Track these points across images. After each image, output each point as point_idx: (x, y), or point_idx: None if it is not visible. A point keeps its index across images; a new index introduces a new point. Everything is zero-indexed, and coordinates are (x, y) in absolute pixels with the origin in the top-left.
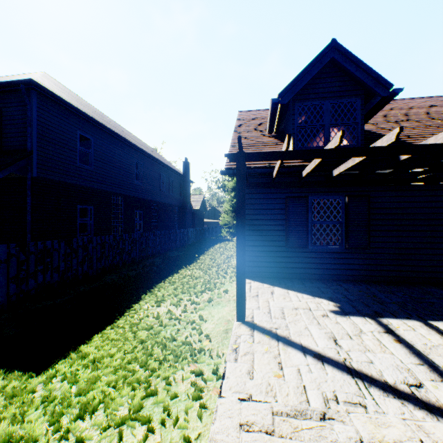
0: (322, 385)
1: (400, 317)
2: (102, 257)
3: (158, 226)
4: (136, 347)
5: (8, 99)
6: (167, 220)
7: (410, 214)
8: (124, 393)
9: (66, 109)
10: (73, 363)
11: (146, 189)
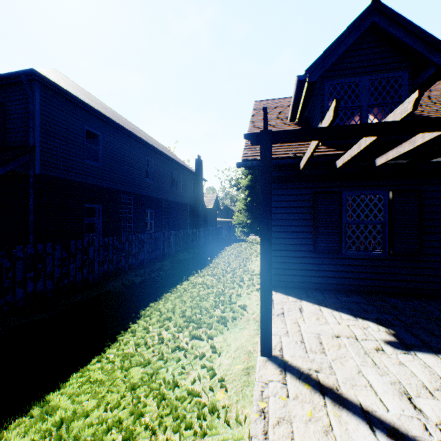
0: None
1: None
2: (105, 260)
3: (169, 226)
4: (124, 396)
5: (11, 92)
6: (179, 219)
7: None
8: None
9: (72, 102)
10: (31, 427)
11: (157, 187)
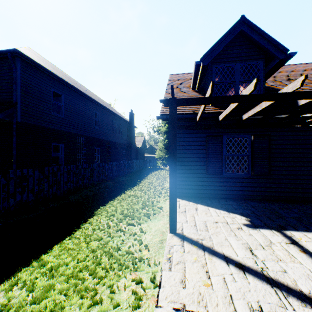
0: (246, 295)
1: (300, 230)
2: (67, 181)
3: (111, 159)
4: (88, 255)
5: None
6: (118, 154)
7: (301, 149)
8: (73, 302)
9: (43, 72)
10: (33, 271)
11: (102, 132)
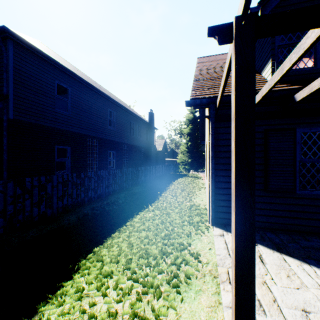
0: None
1: None
2: (63, 195)
3: (128, 164)
4: None
5: None
6: (136, 159)
7: None
8: None
9: (44, 59)
10: None
11: (118, 133)
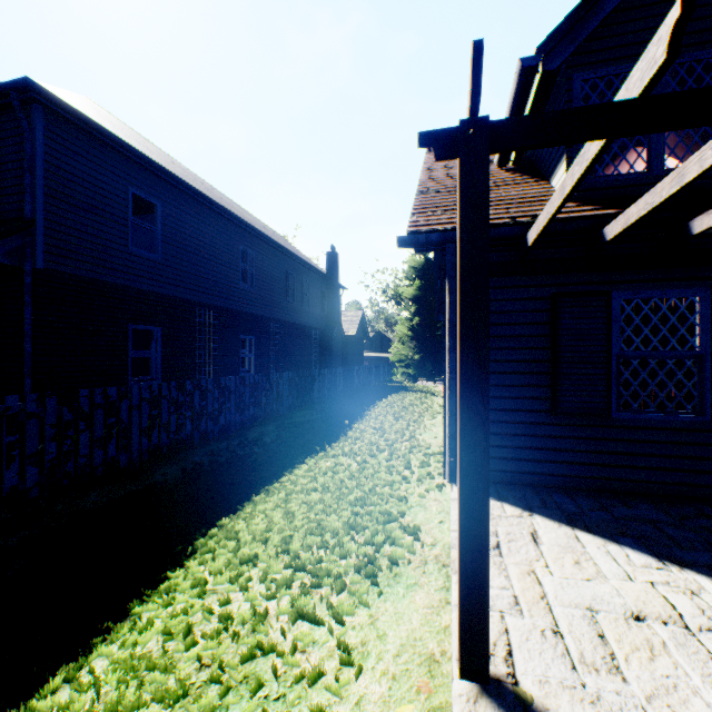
0: None
1: None
2: (152, 426)
3: (282, 364)
4: None
5: None
6: (300, 353)
7: None
8: None
9: (106, 144)
10: None
11: (261, 298)
